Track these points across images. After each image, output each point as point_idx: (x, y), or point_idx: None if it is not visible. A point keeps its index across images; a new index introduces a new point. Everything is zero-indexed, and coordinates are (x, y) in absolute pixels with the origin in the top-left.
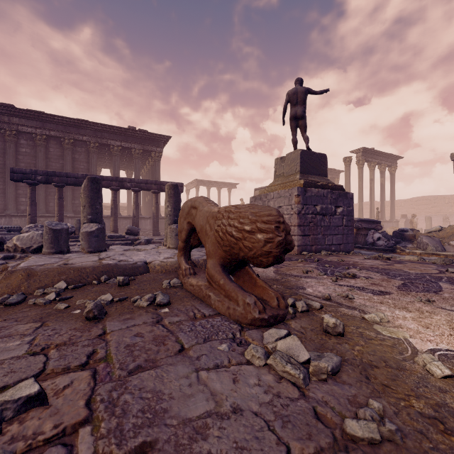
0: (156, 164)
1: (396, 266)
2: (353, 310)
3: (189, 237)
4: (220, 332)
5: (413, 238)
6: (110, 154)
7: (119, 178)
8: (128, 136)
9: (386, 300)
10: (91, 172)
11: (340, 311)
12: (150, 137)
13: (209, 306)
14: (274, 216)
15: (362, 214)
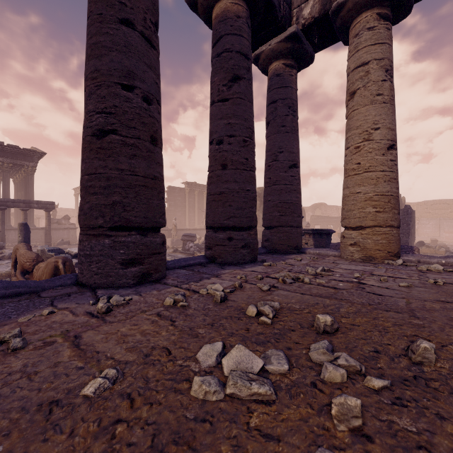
0: (29, 177)
1: None
2: None
3: (16, 261)
4: None
5: None
6: None
7: None
8: None
9: None
10: None
11: None
12: (22, 153)
13: None
14: (33, 257)
15: None
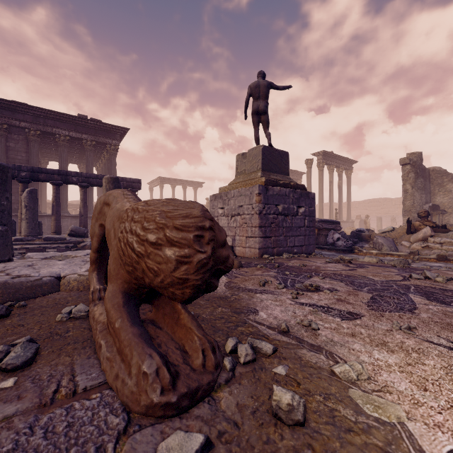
0: (111, 158)
1: (359, 271)
2: (318, 353)
3: (102, 245)
4: (74, 447)
5: (369, 238)
6: (57, 145)
7: (62, 171)
8: (77, 125)
9: (359, 329)
10: (31, 163)
11: (300, 356)
12: (105, 128)
13: (98, 365)
14: (195, 218)
15: (322, 215)
